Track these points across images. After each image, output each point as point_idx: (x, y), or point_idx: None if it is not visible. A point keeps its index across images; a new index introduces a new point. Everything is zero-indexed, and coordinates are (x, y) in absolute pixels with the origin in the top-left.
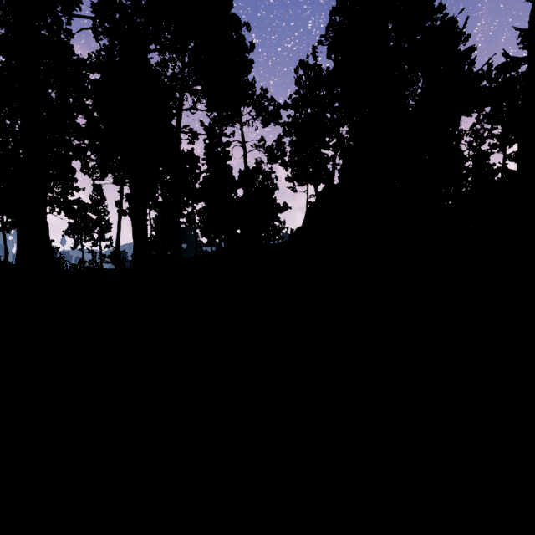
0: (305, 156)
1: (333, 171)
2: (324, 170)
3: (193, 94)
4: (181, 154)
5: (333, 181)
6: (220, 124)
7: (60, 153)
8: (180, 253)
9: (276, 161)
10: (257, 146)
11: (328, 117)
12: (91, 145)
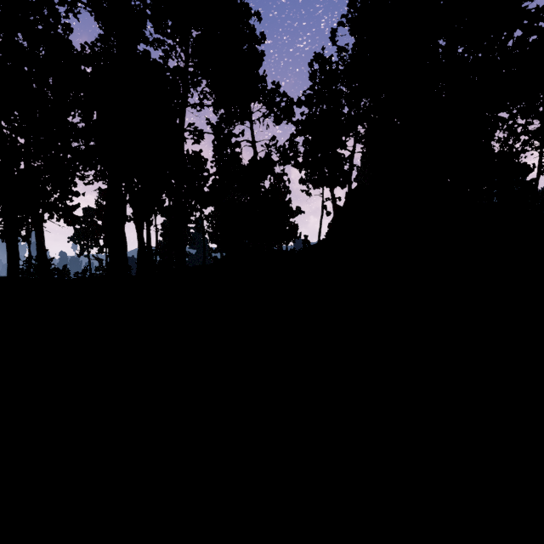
0: (320, 156)
1: (350, 173)
2: (341, 172)
3: (196, 86)
4: (186, 155)
5: (351, 183)
6: (228, 123)
7: (58, 156)
8: (184, 264)
9: (289, 162)
10: (269, 146)
11: (346, 114)
12: (87, 145)
